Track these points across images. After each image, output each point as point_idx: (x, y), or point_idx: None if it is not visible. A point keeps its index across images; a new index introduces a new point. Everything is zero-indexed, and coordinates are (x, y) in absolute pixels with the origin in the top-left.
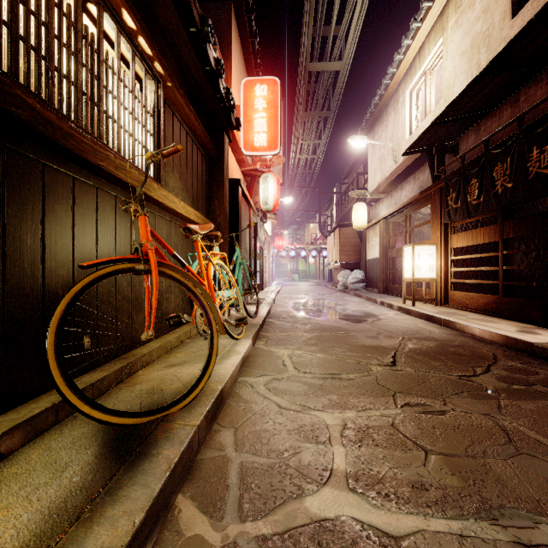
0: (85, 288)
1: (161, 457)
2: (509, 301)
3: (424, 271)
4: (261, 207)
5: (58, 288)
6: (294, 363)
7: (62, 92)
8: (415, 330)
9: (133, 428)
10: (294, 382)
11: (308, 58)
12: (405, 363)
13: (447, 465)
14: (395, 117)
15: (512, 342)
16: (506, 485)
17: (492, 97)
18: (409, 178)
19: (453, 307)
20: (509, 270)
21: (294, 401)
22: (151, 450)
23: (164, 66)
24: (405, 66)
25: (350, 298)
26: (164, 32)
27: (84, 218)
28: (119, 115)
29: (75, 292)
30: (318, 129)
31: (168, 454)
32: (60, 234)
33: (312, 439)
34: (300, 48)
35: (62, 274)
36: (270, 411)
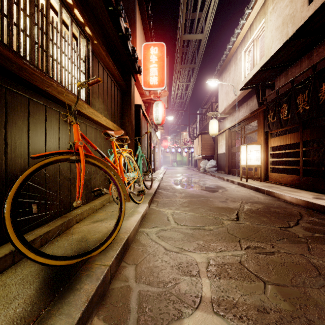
0: (34, 171)
1: (82, 291)
2: (307, 179)
3: (253, 160)
4: (154, 122)
5: (17, 172)
6: (175, 219)
7: (19, 40)
8: (249, 197)
9: (65, 268)
10: (175, 231)
11: (183, 32)
12: (244, 218)
13: (280, 293)
14: (235, 68)
15: (310, 205)
16: (322, 309)
17: (296, 53)
18: (244, 104)
19: (271, 183)
20: (306, 160)
21: (174, 245)
22: (76, 285)
23: (92, 30)
24: (241, 36)
25: (208, 177)
26: (92, 8)
27: (36, 125)
28: (61, 59)
29: (27, 174)
30: (189, 75)
31: (87, 288)
32: (18, 135)
33: (187, 273)
34: (178, 25)
35: (20, 162)
36: (159, 252)
